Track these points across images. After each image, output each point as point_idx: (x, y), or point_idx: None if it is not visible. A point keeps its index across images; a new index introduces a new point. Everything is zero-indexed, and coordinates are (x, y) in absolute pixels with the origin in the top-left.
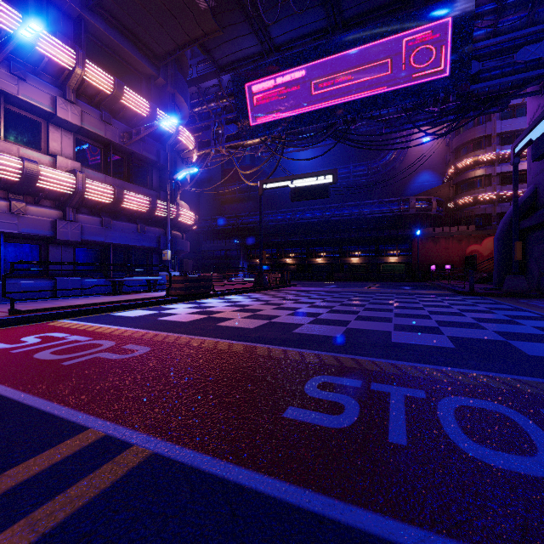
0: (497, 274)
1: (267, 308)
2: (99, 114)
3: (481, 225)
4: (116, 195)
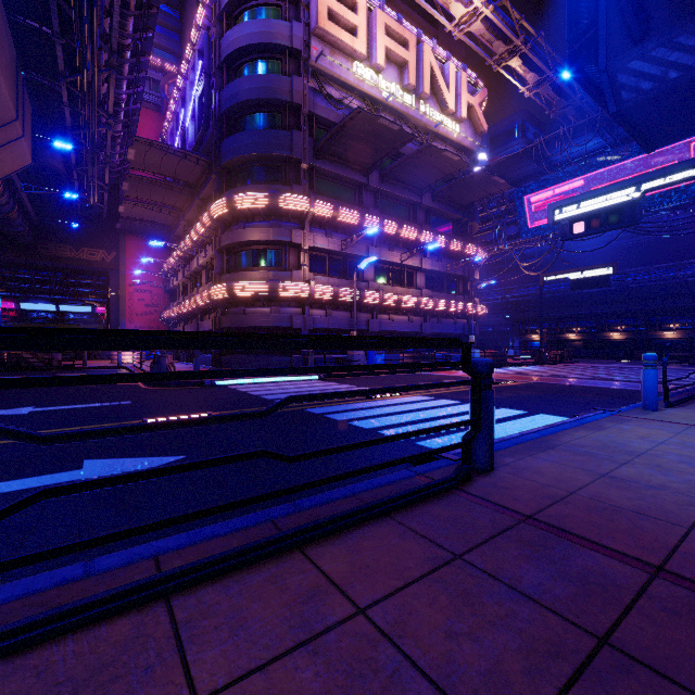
0: None
1: (551, 372)
2: (436, 258)
3: None
4: (447, 306)
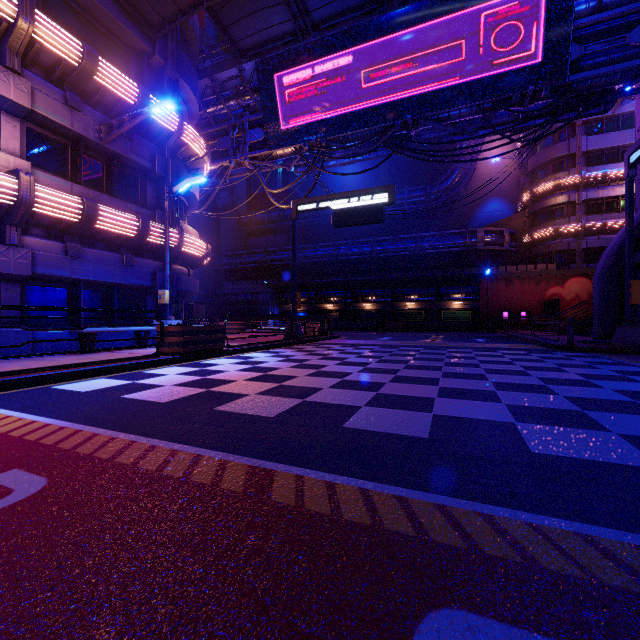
0: (599, 322)
1: (300, 375)
2: (61, 95)
3: (563, 263)
4: (85, 211)
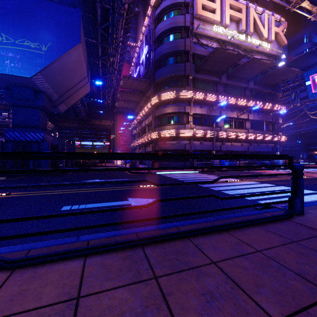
0: None
1: None
2: (256, 113)
3: None
4: (263, 137)
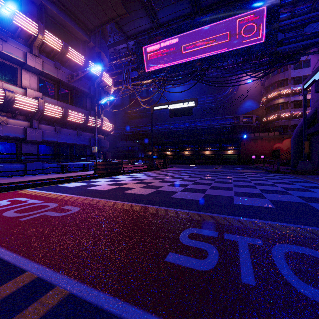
0: (293, 160)
1: (155, 182)
2: (53, 63)
3: (282, 132)
4: (63, 113)
